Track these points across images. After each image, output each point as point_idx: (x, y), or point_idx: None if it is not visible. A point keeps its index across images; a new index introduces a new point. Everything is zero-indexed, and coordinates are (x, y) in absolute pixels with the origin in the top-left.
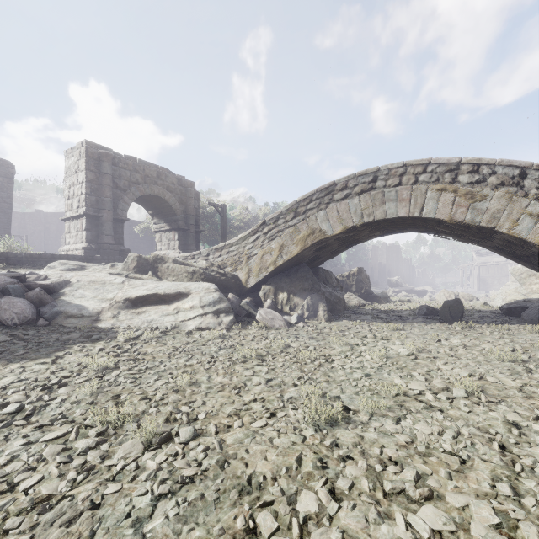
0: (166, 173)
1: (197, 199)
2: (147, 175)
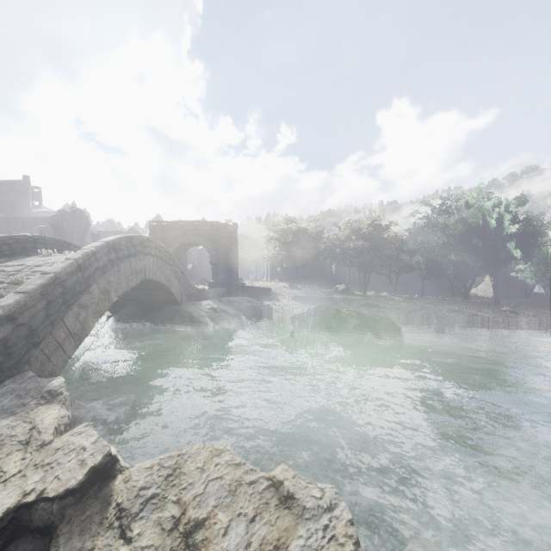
0: (201, 224)
1: (230, 236)
2: (186, 230)
